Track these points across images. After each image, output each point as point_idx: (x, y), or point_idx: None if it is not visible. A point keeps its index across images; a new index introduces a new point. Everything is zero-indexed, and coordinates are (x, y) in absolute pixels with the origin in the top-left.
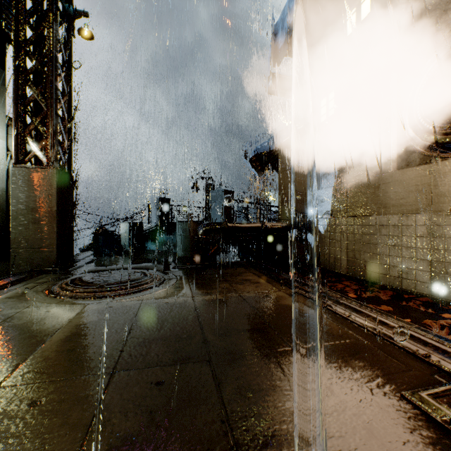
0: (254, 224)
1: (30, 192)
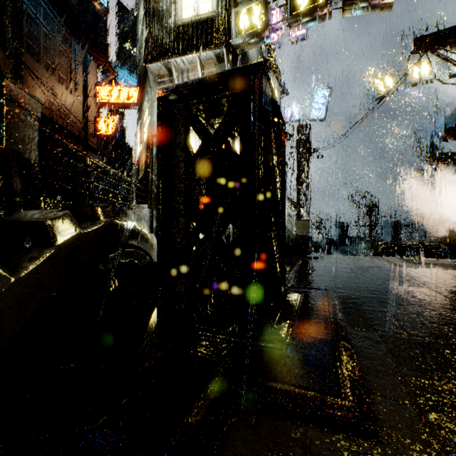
0: (415, 245)
1: (302, 230)
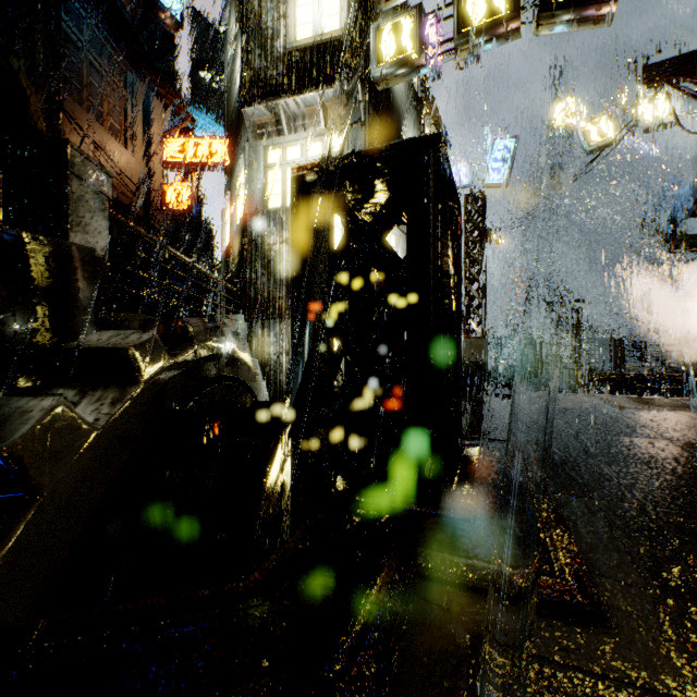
0: (648, 375)
1: (472, 353)
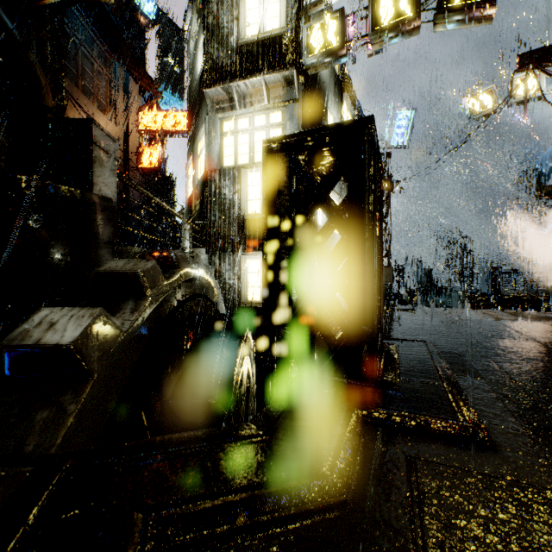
0: (520, 296)
1: None
